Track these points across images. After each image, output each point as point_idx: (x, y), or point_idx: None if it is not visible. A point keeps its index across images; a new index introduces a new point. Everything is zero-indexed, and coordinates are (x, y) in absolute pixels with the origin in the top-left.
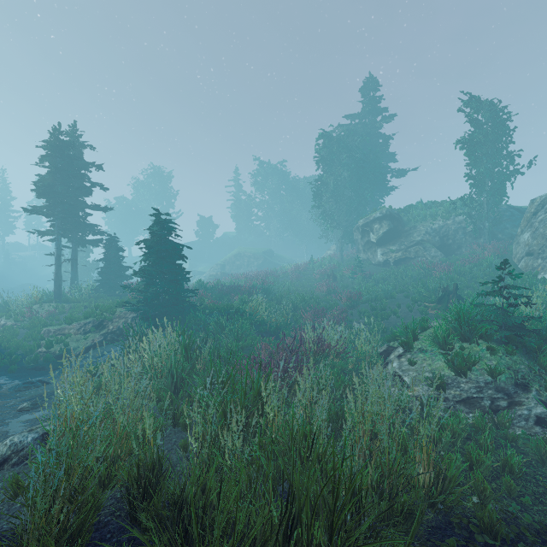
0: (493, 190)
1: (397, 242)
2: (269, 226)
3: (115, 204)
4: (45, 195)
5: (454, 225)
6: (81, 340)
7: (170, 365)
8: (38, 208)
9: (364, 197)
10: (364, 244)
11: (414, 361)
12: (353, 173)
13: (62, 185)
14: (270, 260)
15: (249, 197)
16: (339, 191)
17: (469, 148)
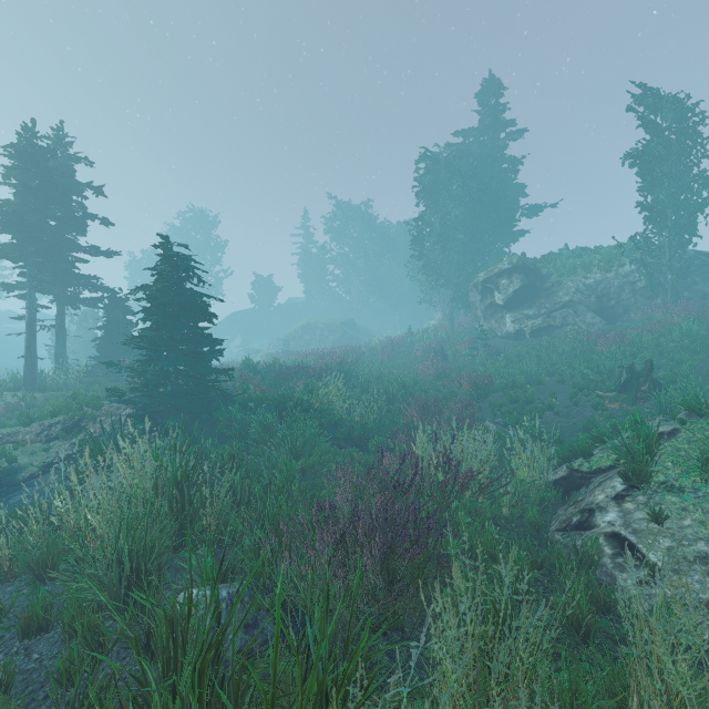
0: (678, 226)
1: (535, 304)
2: (350, 289)
3: (142, 259)
4: (11, 228)
5: (617, 279)
6: (39, 452)
7: (116, 535)
8: (1, 249)
9: (483, 244)
10: (485, 309)
11: (666, 515)
12: (468, 210)
13: (36, 213)
14: (351, 333)
15: (322, 249)
16: (448, 234)
17: (643, 164)
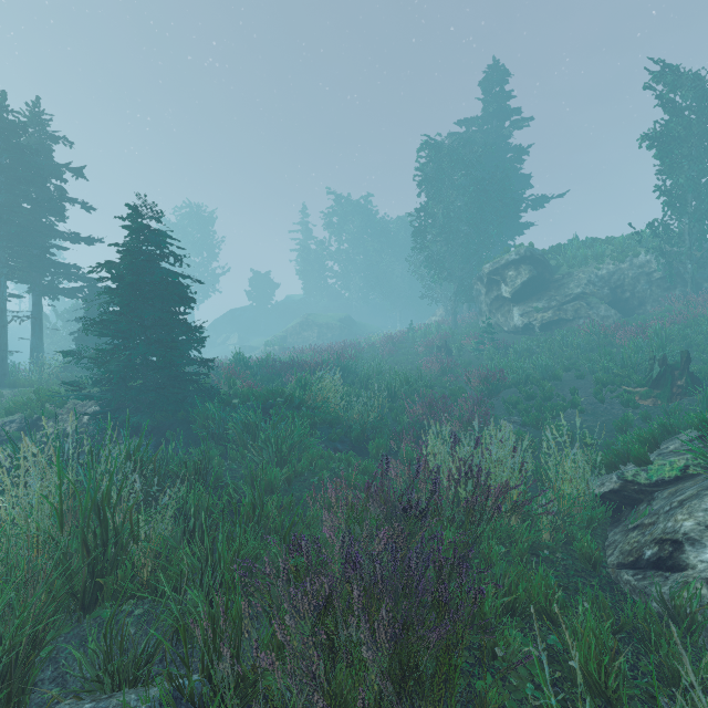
0: (699, 212)
1: (544, 296)
2: (349, 286)
3: None
4: None
5: (632, 270)
6: None
7: None
8: None
9: (488, 235)
10: (491, 302)
11: None
12: (472, 200)
13: (6, 193)
14: (350, 330)
15: (321, 244)
16: (452, 225)
17: (662, 146)
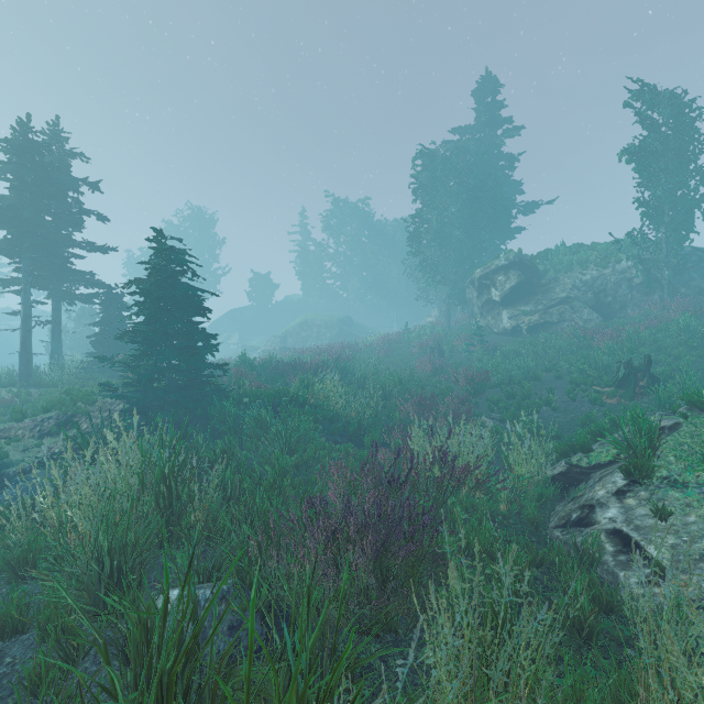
0: (675, 222)
1: (532, 300)
2: (347, 286)
3: (140, 257)
4: (6, 223)
5: (614, 275)
6: (31, 448)
7: (96, 532)
8: None
9: (480, 240)
10: (482, 305)
11: (669, 511)
12: (464, 207)
13: (31, 208)
14: (348, 330)
15: (319, 246)
16: (445, 231)
17: (640, 160)
